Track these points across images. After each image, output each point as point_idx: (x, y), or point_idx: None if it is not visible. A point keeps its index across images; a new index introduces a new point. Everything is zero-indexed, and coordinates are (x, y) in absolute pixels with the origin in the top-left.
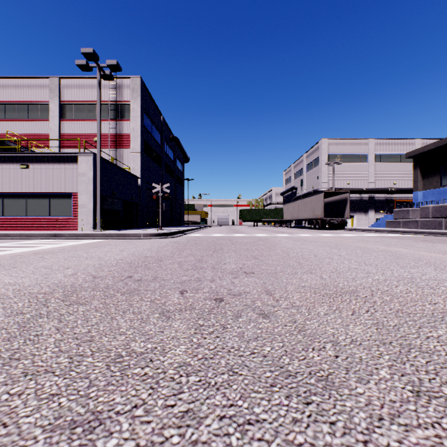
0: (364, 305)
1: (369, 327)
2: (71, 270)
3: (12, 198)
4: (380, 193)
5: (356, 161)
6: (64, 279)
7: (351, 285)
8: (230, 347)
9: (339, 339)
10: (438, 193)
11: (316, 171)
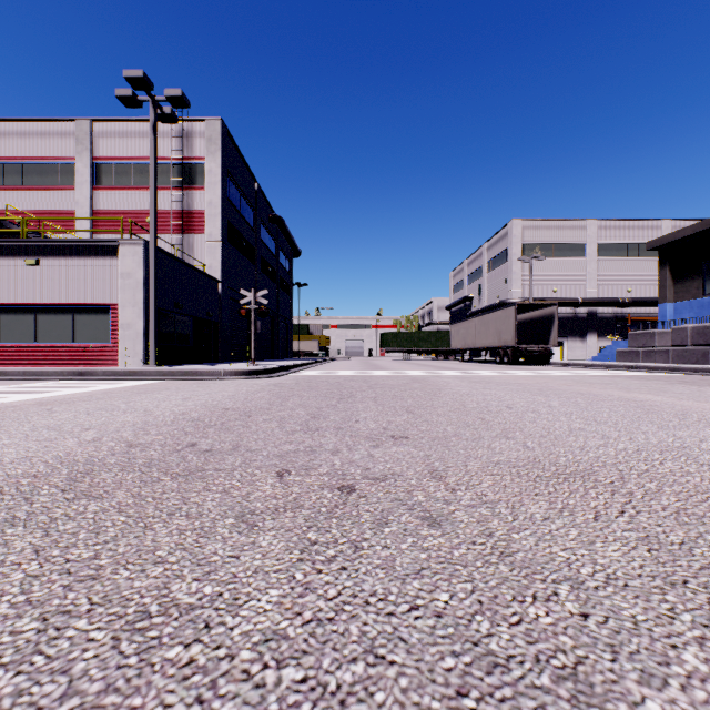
0: (614, 500)
1: (635, 548)
2: (93, 433)
3: (12, 313)
4: (606, 307)
5: (567, 255)
6: (77, 448)
7: (581, 460)
8: (369, 593)
9: (582, 573)
10: (699, 307)
11: (502, 271)
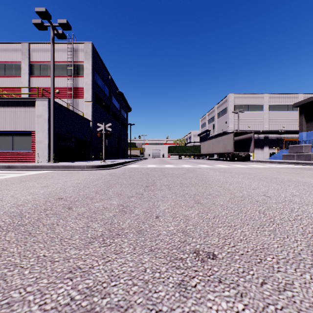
0: None
1: None
2: None
3: None
4: (273, 134)
5: (255, 110)
6: None
7: None
8: None
9: None
10: None
11: (224, 118)
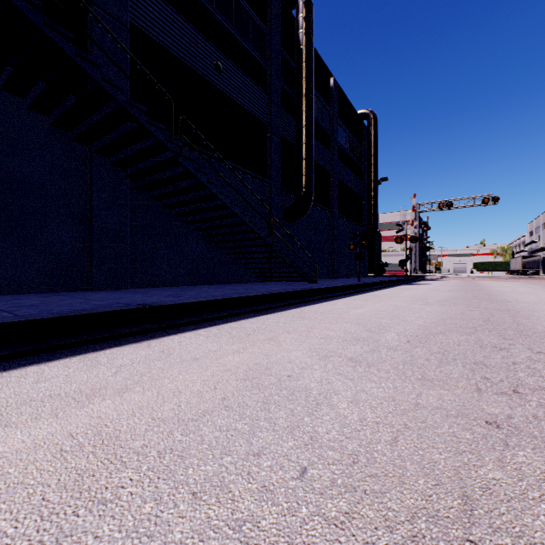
0: None
1: None
2: None
3: None
4: None
5: None
6: None
7: None
8: None
9: None
10: None
11: None
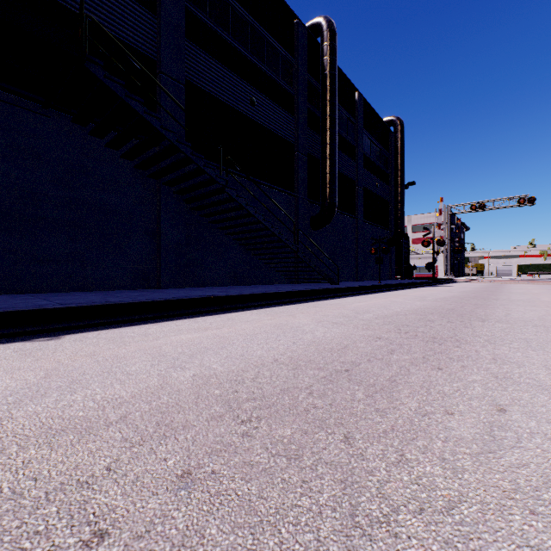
0: None
1: None
2: None
3: None
4: None
5: None
6: None
7: None
8: None
9: None
10: None
11: None
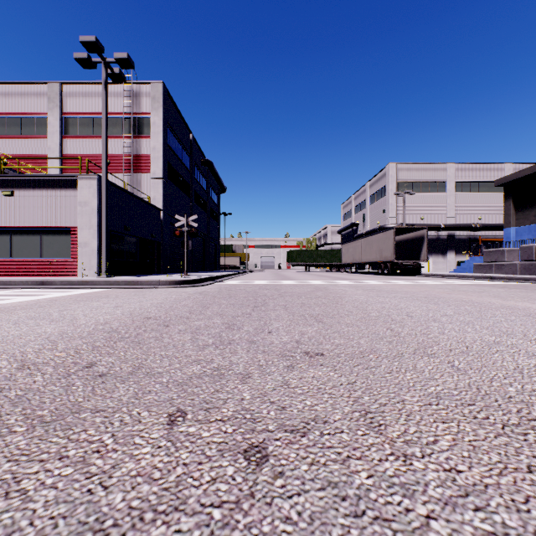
0: None
1: None
2: None
3: None
4: (462, 231)
5: (432, 191)
6: None
7: (535, 391)
8: None
9: None
10: (535, 230)
11: (382, 203)
